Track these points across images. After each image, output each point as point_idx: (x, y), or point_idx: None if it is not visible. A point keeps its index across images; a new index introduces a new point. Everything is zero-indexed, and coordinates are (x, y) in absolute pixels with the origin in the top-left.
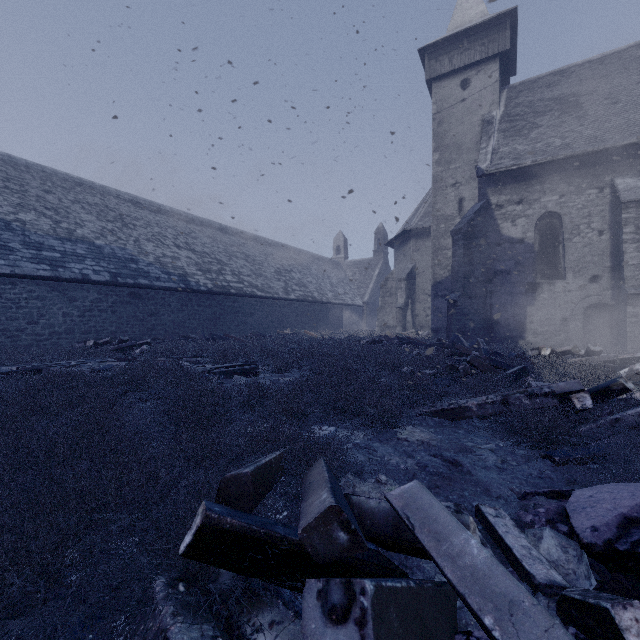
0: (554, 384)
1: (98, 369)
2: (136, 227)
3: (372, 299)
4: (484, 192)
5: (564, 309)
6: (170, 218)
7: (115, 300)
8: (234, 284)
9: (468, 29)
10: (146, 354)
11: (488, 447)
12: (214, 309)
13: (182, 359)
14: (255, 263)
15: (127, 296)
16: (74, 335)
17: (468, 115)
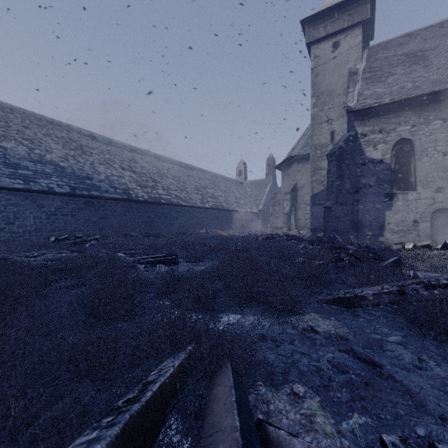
0: (445, 275)
1: (50, 259)
2: (92, 154)
3: (265, 208)
4: (352, 124)
5: (415, 213)
6: (118, 148)
7: (74, 207)
8: (164, 196)
9: (338, 4)
10: (93, 247)
11: (396, 340)
12: (149, 214)
13: (120, 251)
14: (180, 181)
15: (83, 204)
16: (42, 233)
17: (338, 68)
